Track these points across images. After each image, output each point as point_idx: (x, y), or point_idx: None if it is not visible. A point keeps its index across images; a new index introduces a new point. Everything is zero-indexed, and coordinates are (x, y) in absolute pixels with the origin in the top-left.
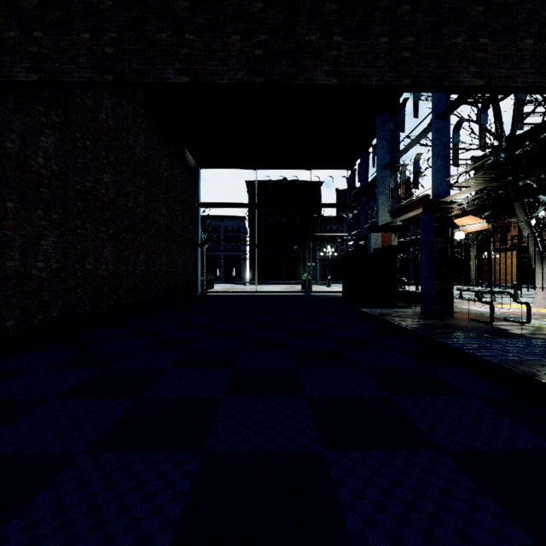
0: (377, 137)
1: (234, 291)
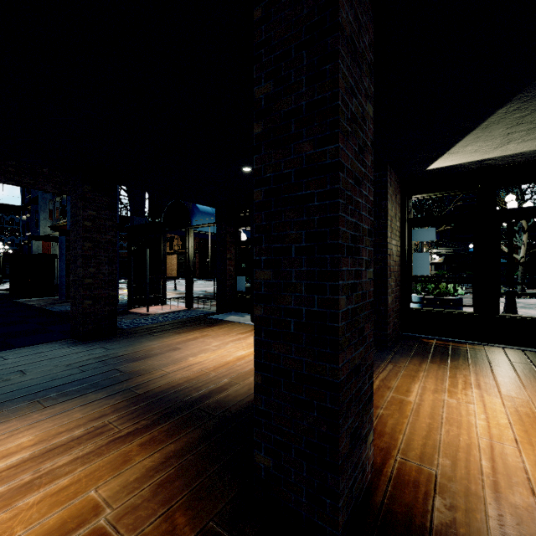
0: None
1: None
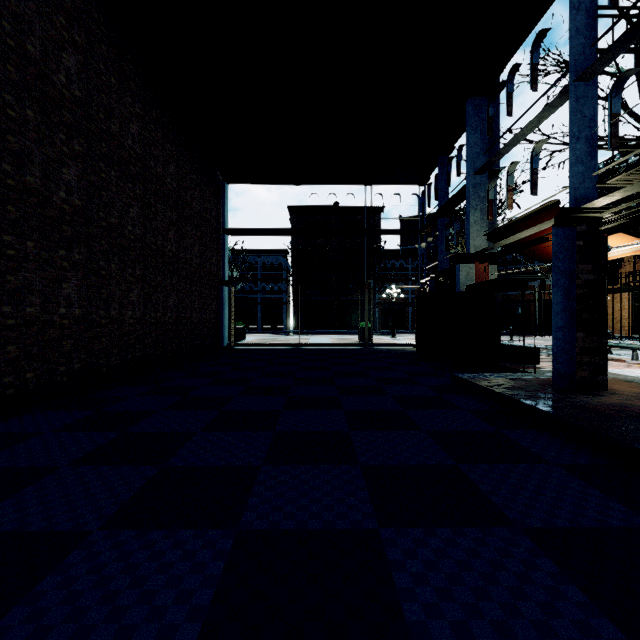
0: (468, 130)
1: (271, 343)
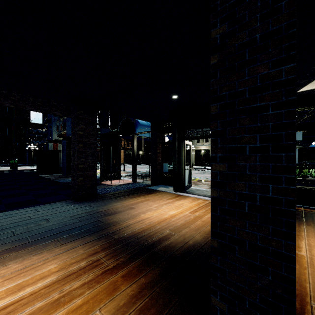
0: None
1: None
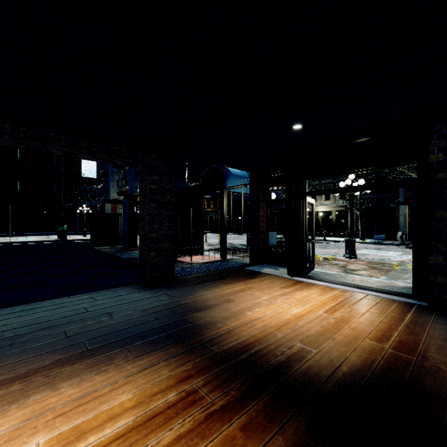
0: None
1: None
